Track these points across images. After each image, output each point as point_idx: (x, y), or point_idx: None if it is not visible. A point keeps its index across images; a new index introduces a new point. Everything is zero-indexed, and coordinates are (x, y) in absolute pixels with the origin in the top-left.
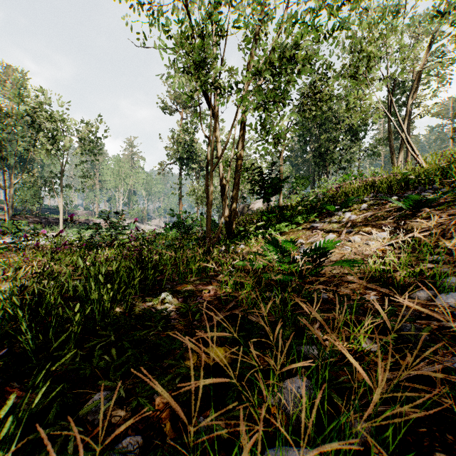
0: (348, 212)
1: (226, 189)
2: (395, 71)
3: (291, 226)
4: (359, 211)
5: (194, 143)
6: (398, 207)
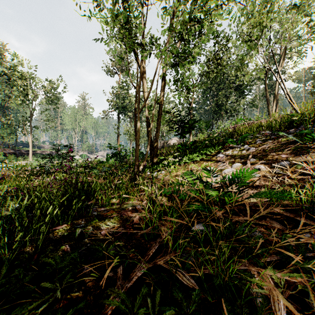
0: (246, 145)
1: (151, 127)
2: (278, 39)
3: (201, 156)
4: (255, 144)
5: (128, 97)
6: (290, 141)
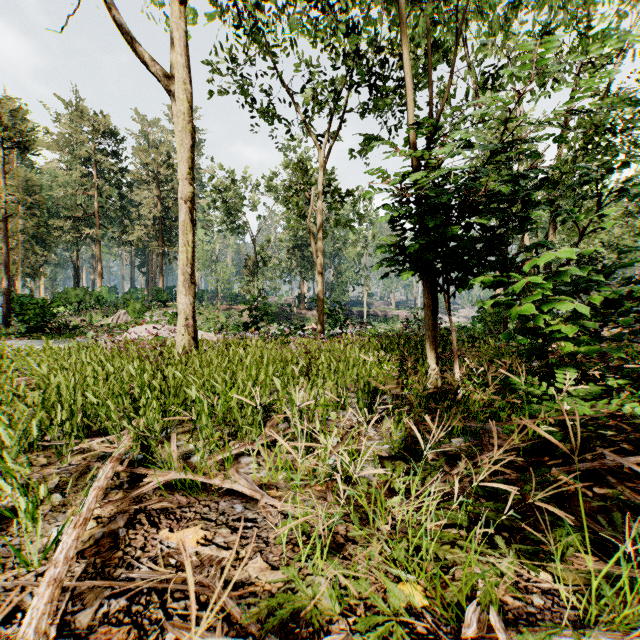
0: None
1: None
2: None
3: None
4: None
5: None
6: None
